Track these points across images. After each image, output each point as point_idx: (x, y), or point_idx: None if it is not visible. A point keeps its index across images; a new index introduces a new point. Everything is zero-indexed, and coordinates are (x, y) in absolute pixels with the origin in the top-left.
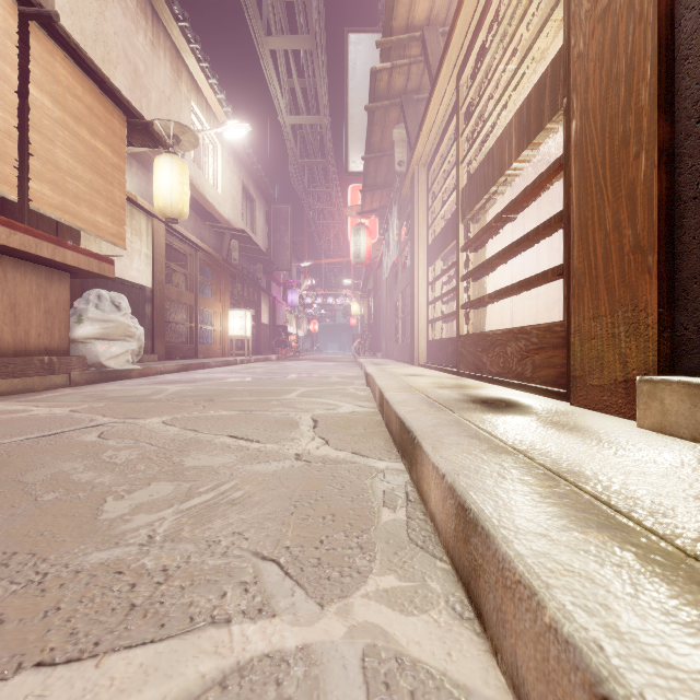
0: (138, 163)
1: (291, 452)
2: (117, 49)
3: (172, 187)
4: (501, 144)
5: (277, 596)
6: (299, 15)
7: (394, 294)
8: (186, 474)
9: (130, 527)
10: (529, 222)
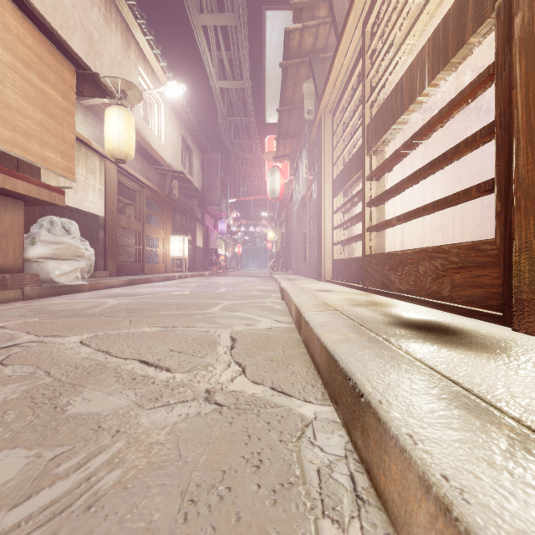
0: (93, 114)
1: (201, 387)
2: (74, 19)
3: (120, 133)
4: (411, 73)
5: None
6: None
7: (302, 223)
8: (59, 430)
9: None
10: (418, 161)
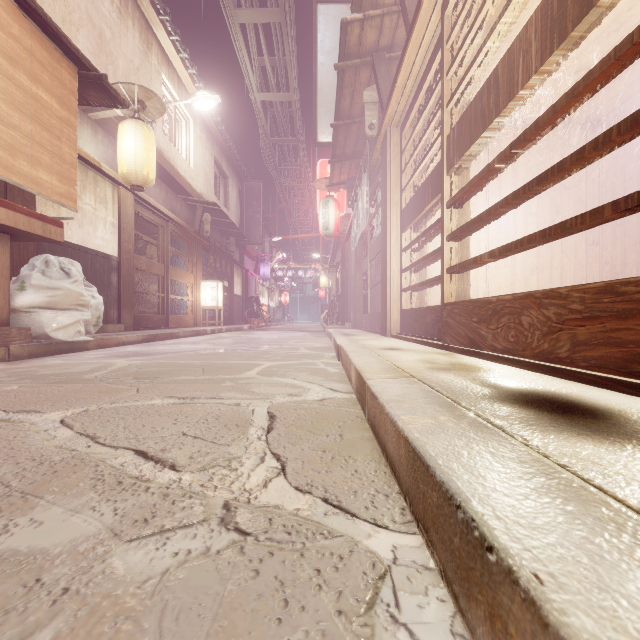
0: (104, 131)
1: (218, 497)
2: (80, 11)
3: (136, 153)
4: (511, 60)
5: None
6: None
7: (362, 265)
8: None
9: None
10: (507, 186)
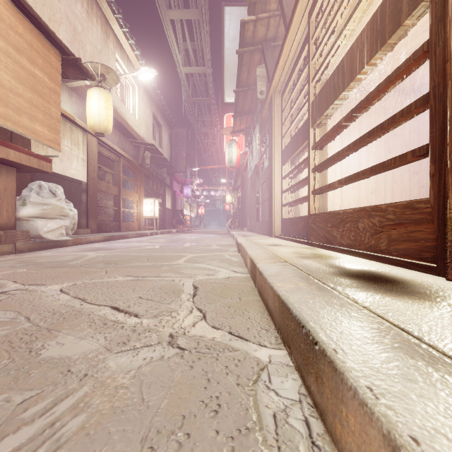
0: (77, 95)
1: (165, 331)
2: (60, 13)
3: (99, 110)
4: (352, 54)
5: None
6: None
7: (255, 187)
8: (31, 373)
9: None
10: (354, 134)
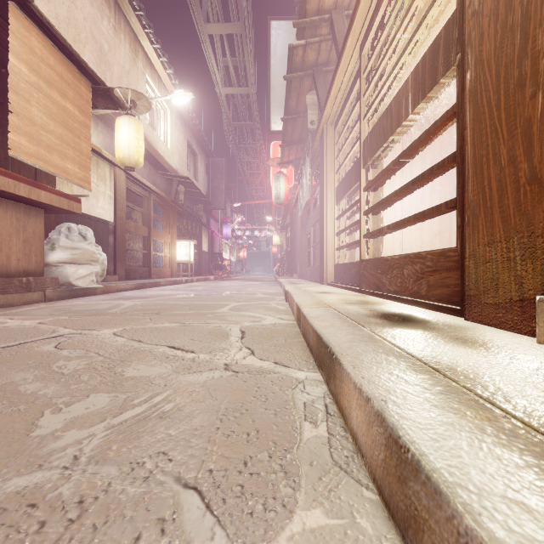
0: (103, 123)
1: (221, 362)
2: (86, 32)
3: (130, 142)
4: (398, 100)
5: (195, 540)
6: (231, 7)
7: (306, 228)
8: (124, 384)
9: (58, 446)
10: (416, 169)
